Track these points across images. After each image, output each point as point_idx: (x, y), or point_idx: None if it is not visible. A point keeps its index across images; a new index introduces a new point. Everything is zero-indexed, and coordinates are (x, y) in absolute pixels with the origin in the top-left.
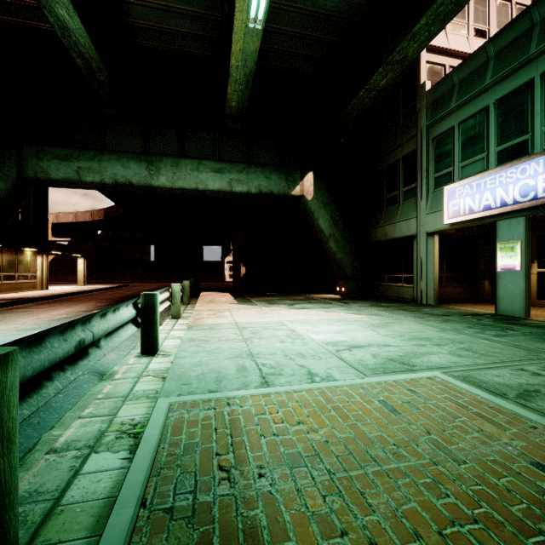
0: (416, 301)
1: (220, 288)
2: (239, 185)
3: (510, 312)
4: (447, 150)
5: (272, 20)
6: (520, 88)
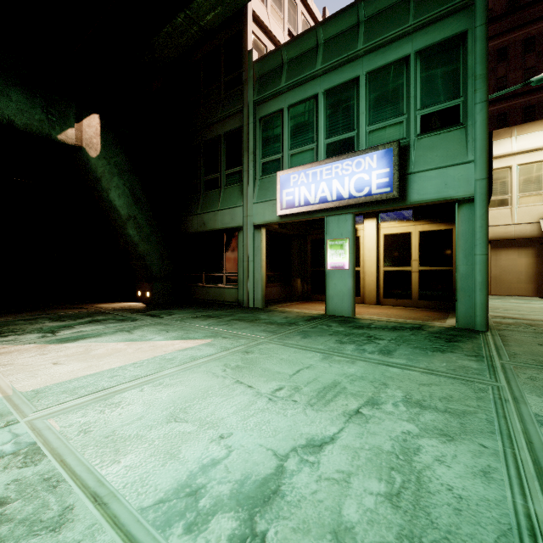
0: (242, 305)
1: None
2: None
3: (339, 312)
4: (276, 134)
5: None
6: (347, 84)
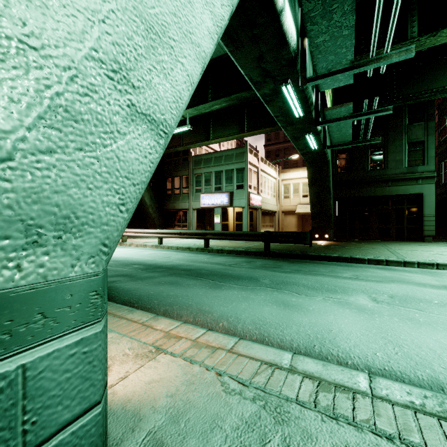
0: None
1: None
2: None
3: None
4: (200, 180)
5: None
6: (220, 171)
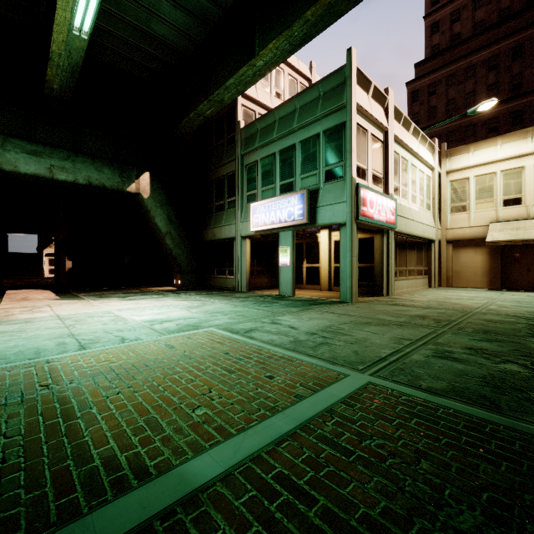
0: (235, 289)
1: (35, 285)
2: (63, 173)
3: (285, 293)
4: (254, 176)
5: (103, 20)
6: (290, 147)
